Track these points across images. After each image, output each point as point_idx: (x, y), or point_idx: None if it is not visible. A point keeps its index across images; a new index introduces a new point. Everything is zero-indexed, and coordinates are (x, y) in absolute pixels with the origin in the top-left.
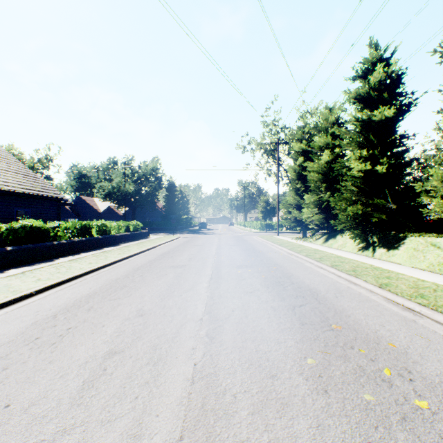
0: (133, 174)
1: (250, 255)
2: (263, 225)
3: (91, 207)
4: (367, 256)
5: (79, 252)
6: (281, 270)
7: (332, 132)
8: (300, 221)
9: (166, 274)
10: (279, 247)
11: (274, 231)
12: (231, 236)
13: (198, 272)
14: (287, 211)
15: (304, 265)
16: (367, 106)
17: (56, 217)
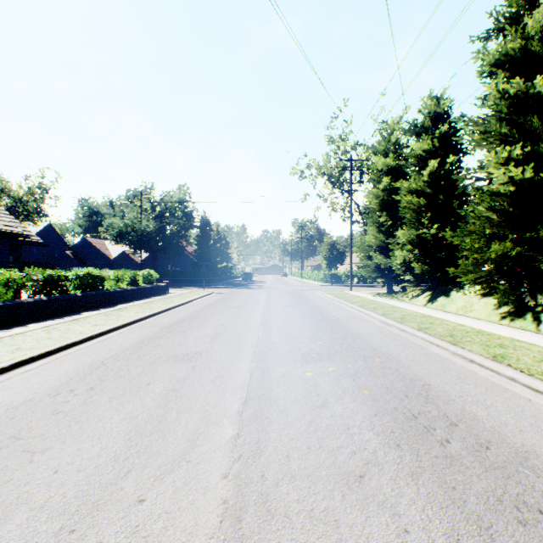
0: (154, 208)
1: (321, 327)
2: (327, 276)
3: (99, 252)
4: (530, 330)
5: (30, 322)
6: (395, 370)
7: (440, 134)
8: (384, 270)
9: (149, 383)
10: (362, 310)
11: (342, 284)
12: (285, 291)
13: (220, 375)
14: (365, 256)
15: (430, 352)
16: (516, 75)
17: (9, 263)
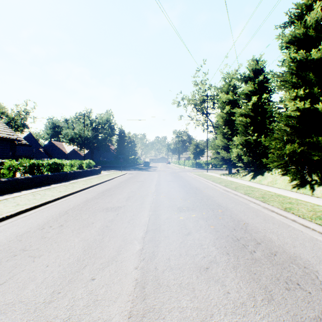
0: (92, 124)
1: (189, 193)
2: (193, 163)
3: (59, 149)
4: (308, 194)
5: (22, 190)
6: (229, 216)
7: (258, 81)
8: (226, 160)
9: (93, 222)
10: (213, 183)
11: (202, 168)
12: (169, 172)
13: (132, 218)
14: (215, 152)
15: (250, 206)
16: (301, 48)
17: (9, 156)
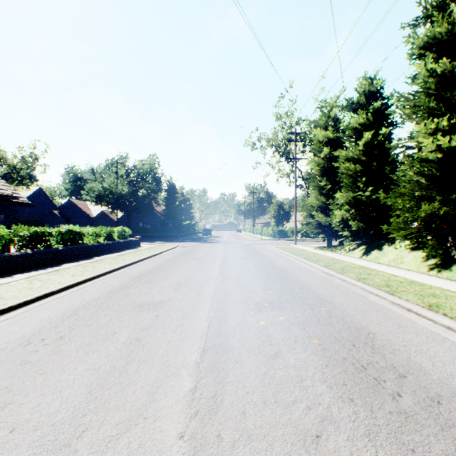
0: (128, 174)
1: (271, 278)
2: (275, 231)
3: (82, 211)
4: None
5: (16, 273)
6: (341, 319)
7: (373, 109)
8: (324, 227)
9: (114, 332)
10: (306, 262)
11: (288, 239)
12: (239, 245)
13: (181, 324)
14: (308, 215)
15: (370, 301)
16: (442, 56)
17: None
